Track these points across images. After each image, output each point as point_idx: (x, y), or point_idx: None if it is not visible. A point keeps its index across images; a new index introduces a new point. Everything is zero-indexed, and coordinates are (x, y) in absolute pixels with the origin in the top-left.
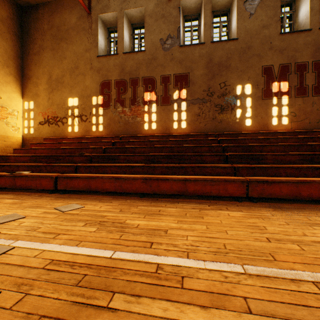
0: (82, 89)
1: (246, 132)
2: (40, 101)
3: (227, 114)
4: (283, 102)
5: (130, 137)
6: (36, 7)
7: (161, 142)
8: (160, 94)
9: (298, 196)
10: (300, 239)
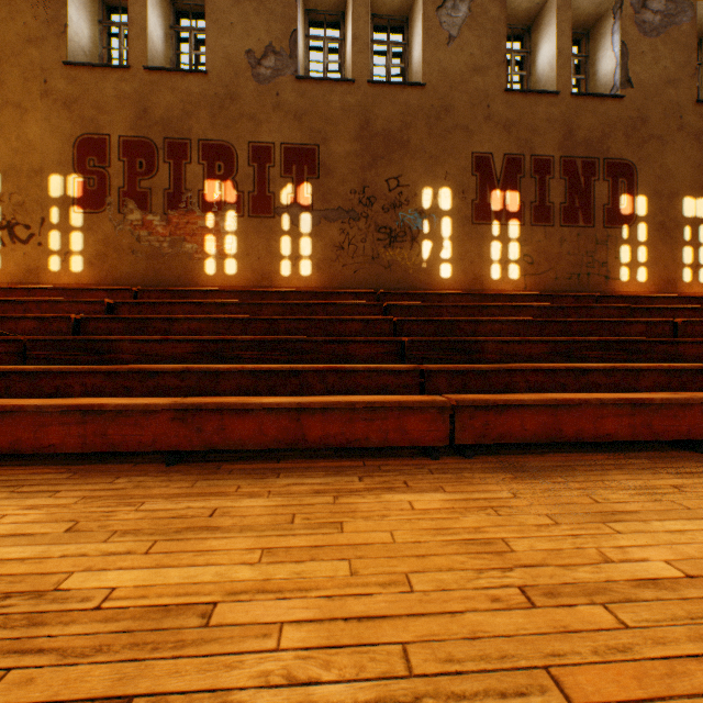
0: (14, 150)
1: (443, 291)
2: None
3: (404, 249)
4: (511, 234)
5: (165, 292)
6: None
7: (248, 308)
8: (248, 188)
9: (557, 437)
10: (601, 580)
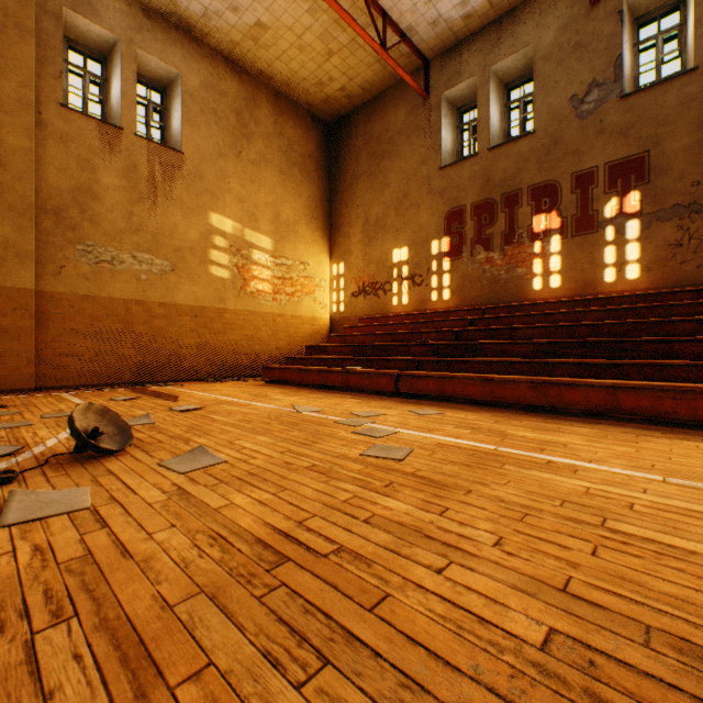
0: (414, 232)
1: None
2: (352, 260)
3: None
4: None
5: (503, 308)
6: (348, 118)
7: (571, 316)
8: (570, 213)
9: None
10: None
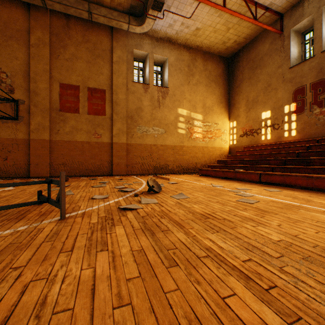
0: (273, 102)
1: None
2: (240, 120)
3: None
4: None
5: None
6: (237, 53)
7: None
8: None
9: None
10: None
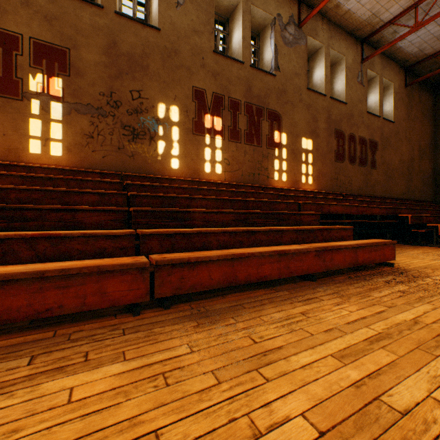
0: None
1: (172, 177)
2: None
3: (144, 145)
4: (217, 144)
5: None
6: None
7: None
8: None
9: (234, 282)
10: None
